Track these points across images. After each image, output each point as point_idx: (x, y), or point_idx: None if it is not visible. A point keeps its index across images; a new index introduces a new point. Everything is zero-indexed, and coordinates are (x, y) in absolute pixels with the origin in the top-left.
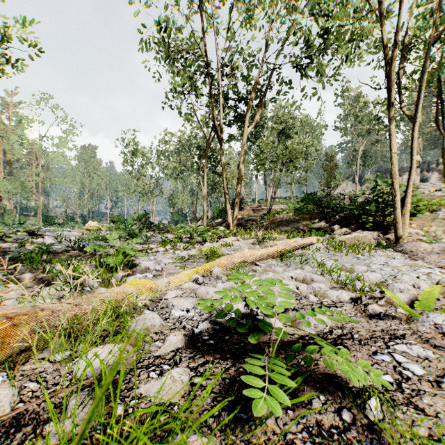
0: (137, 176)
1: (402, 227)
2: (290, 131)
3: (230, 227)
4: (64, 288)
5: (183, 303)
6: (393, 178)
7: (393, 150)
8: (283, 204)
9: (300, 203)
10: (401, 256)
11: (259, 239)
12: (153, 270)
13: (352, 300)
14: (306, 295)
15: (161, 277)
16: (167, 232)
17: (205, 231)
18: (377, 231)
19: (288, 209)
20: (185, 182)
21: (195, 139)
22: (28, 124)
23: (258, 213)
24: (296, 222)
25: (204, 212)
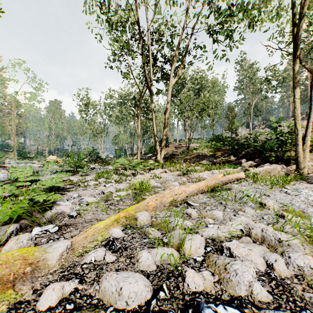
0: (89, 122)
1: (302, 160)
2: (202, 90)
3: (158, 160)
4: None
5: None
6: (295, 119)
7: (295, 96)
8: (197, 143)
9: (210, 142)
10: None
11: (184, 171)
12: (67, 215)
13: None
14: (304, 296)
15: (69, 231)
16: (109, 164)
17: (138, 163)
18: (278, 163)
19: (203, 146)
20: (125, 127)
21: (132, 95)
22: (6, 82)
23: (179, 150)
24: (210, 156)
25: (138, 148)
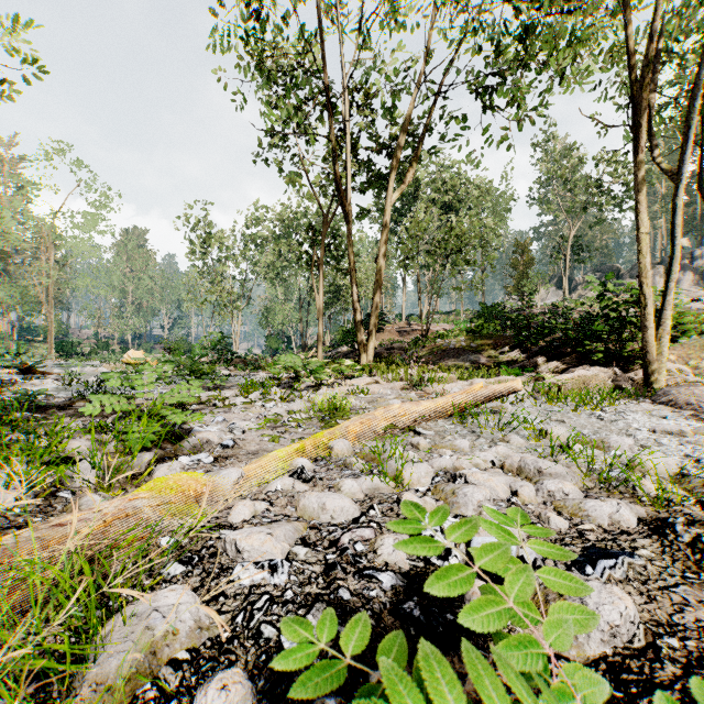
0: (211, 278)
1: (657, 359)
2: (458, 205)
3: (363, 359)
4: (6, 496)
5: (263, 545)
6: (641, 276)
7: (642, 229)
8: (447, 322)
9: (475, 320)
10: (673, 413)
11: (414, 381)
12: (217, 446)
13: (649, 528)
14: (540, 514)
15: (230, 463)
16: (258, 368)
17: (320, 366)
18: (611, 366)
19: (458, 330)
20: (290, 287)
21: (304, 217)
22: (32, 192)
23: (406, 337)
24: (472, 351)
25: (320, 335)
